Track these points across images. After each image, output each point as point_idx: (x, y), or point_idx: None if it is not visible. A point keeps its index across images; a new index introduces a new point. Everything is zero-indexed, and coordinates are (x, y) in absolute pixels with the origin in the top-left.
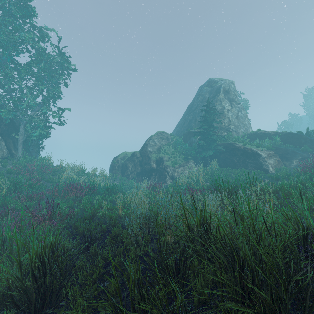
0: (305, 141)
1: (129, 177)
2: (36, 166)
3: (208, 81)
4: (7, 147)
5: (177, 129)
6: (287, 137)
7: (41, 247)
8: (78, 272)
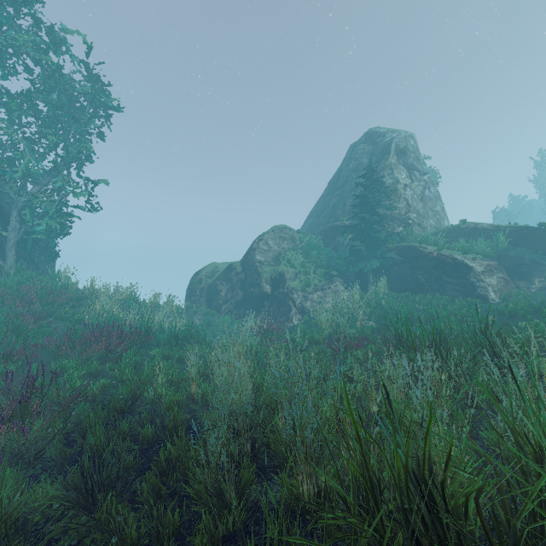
0: None
1: (221, 310)
2: (40, 289)
3: (367, 134)
4: None
5: (311, 221)
6: (519, 234)
7: None
8: None
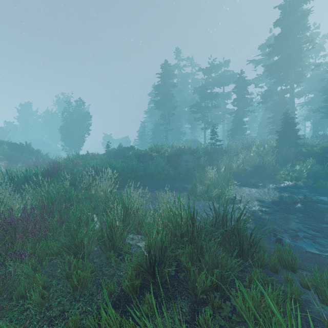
0: (26, 150)
1: None
2: None
3: None
4: None
5: None
6: (12, 146)
7: None
8: None
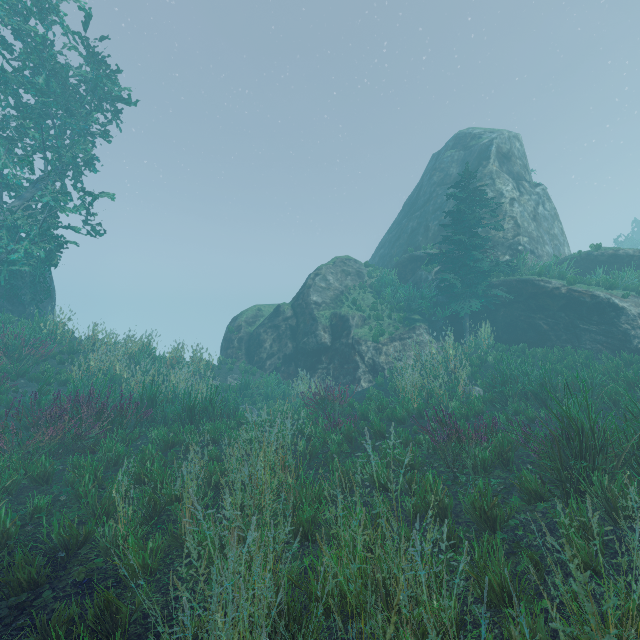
0: None
1: (265, 366)
2: (15, 338)
3: (456, 137)
4: None
5: (382, 252)
6: None
7: None
8: None
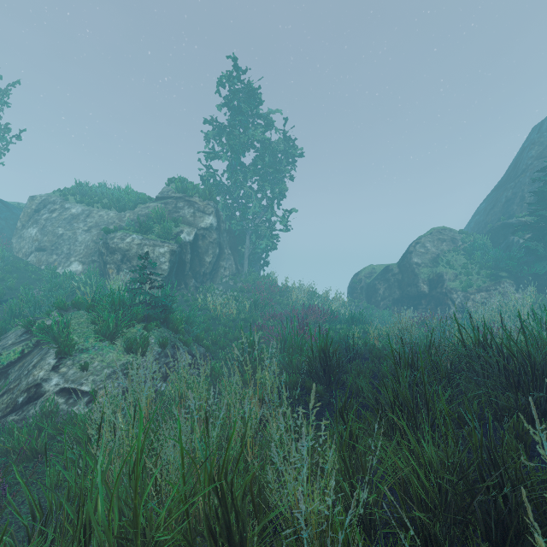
0: None
1: (379, 305)
2: (263, 284)
3: None
4: (234, 262)
5: (477, 219)
6: None
7: (324, 342)
8: (352, 369)
